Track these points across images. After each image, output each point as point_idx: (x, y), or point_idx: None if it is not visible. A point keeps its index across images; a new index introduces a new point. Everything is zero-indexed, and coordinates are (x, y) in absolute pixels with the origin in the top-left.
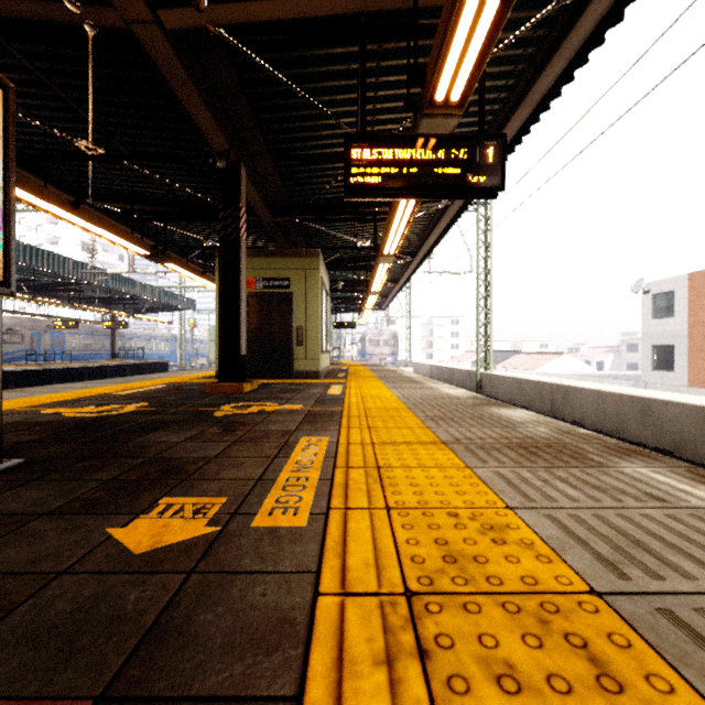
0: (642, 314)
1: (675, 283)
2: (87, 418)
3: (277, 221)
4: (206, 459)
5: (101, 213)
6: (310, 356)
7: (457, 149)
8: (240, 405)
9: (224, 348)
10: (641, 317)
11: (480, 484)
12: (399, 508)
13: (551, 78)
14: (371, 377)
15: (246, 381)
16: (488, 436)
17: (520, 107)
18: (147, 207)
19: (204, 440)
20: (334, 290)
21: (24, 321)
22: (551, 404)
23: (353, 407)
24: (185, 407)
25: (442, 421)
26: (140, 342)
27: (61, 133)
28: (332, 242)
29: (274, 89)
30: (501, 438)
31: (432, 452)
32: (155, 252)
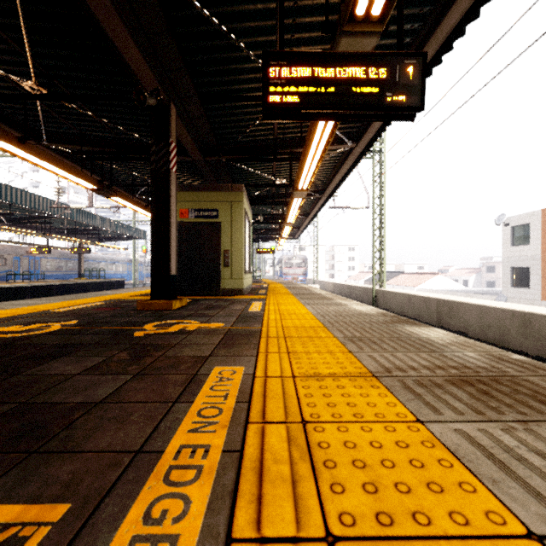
0: (503, 242)
1: (531, 217)
2: (3, 339)
3: (207, 162)
4: (88, 406)
5: (57, 154)
6: (235, 276)
7: (377, 67)
8: (164, 323)
9: (156, 269)
10: (502, 245)
11: (453, 461)
12: (349, 538)
13: (457, 17)
14: (287, 293)
15: (175, 299)
16: (419, 365)
17: (424, 48)
18: (94, 148)
19: (104, 370)
20: (256, 222)
21: (7, 247)
22: (438, 316)
23: (271, 325)
24: (110, 325)
25: (362, 343)
26: (103, 264)
27: (6, 74)
28: (254, 181)
29: (199, 29)
30: (436, 368)
31: (365, 391)
32: (102, 187)
